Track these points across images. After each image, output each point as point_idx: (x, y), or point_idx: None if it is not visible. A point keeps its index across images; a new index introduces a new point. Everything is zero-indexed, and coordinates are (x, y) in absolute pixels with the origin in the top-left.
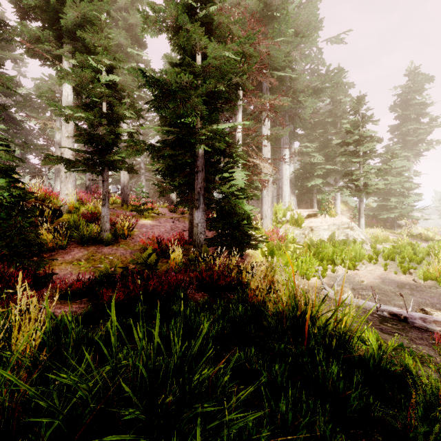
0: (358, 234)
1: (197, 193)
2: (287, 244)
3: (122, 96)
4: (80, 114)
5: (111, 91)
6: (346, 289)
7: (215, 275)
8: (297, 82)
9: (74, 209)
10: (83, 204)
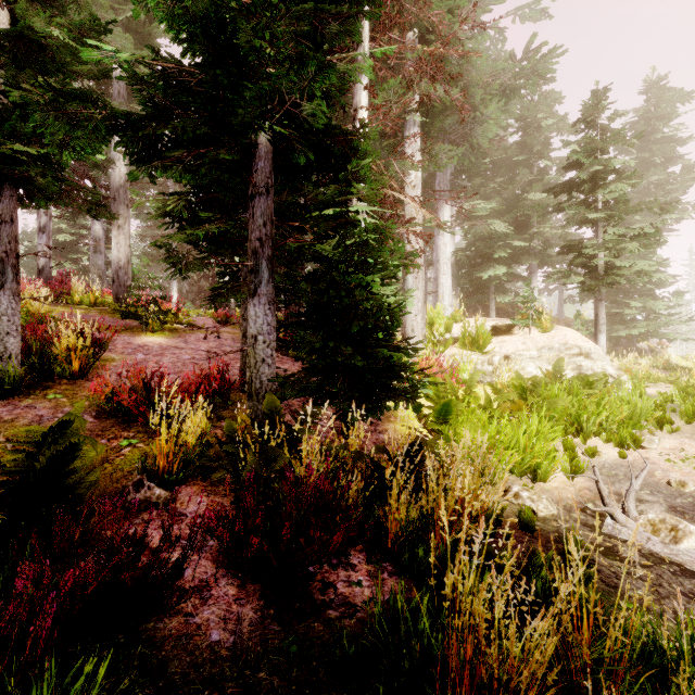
0: (604, 366)
1: (252, 253)
2: (472, 388)
3: (60, 4)
4: None
5: None
6: (681, 522)
7: (286, 528)
8: (471, 66)
9: None
10: None
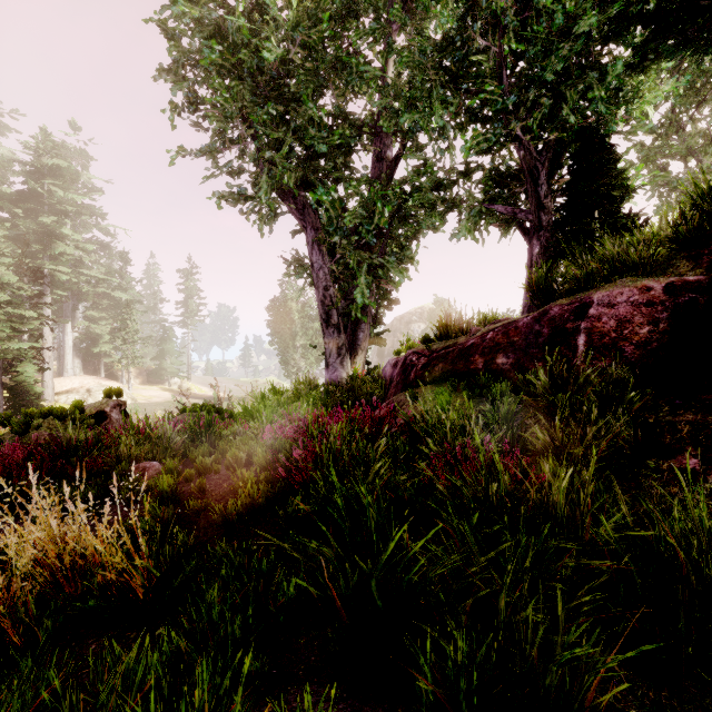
0: (124, 396)
1: None
2: None
3: None
4: None
5: None
6: None
7: None
8: (79, 277)
9: None
10: None
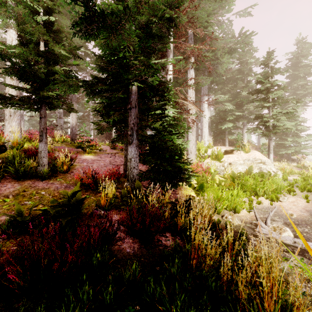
0: (270, 167)
1: (130, 129)
2: (213, 177)
3: (60, 37)
4: (14, 50)
5: (49, 33)
6: (284, 227)
7: (147, 221)
8: (216, 41)
9: (17, 145)
10: (30, 141)
